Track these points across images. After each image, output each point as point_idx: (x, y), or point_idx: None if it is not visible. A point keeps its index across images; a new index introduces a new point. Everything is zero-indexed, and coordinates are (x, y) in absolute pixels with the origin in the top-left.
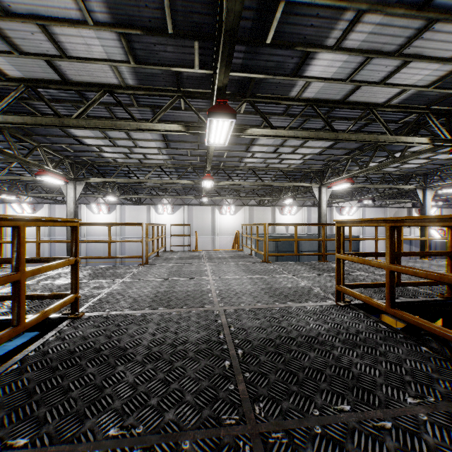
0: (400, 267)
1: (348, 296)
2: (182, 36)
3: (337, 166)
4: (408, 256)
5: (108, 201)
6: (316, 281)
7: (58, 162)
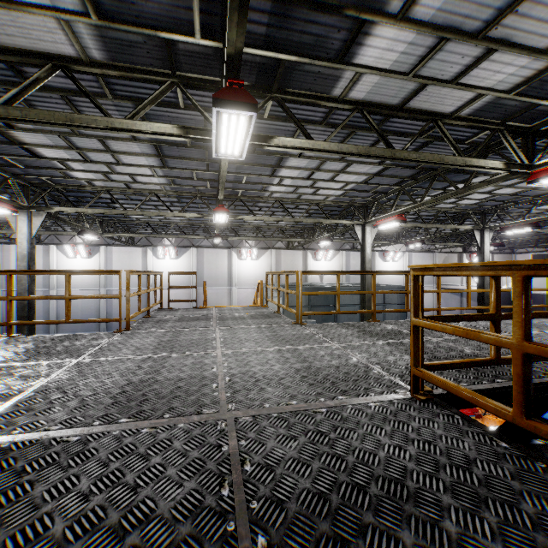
0: (547, 348)
1: (425, 381)
2: None
3: (385, 200)
4: (511, 319)
5: (88, 241)
6: (371, 353)
7: (1, 183)
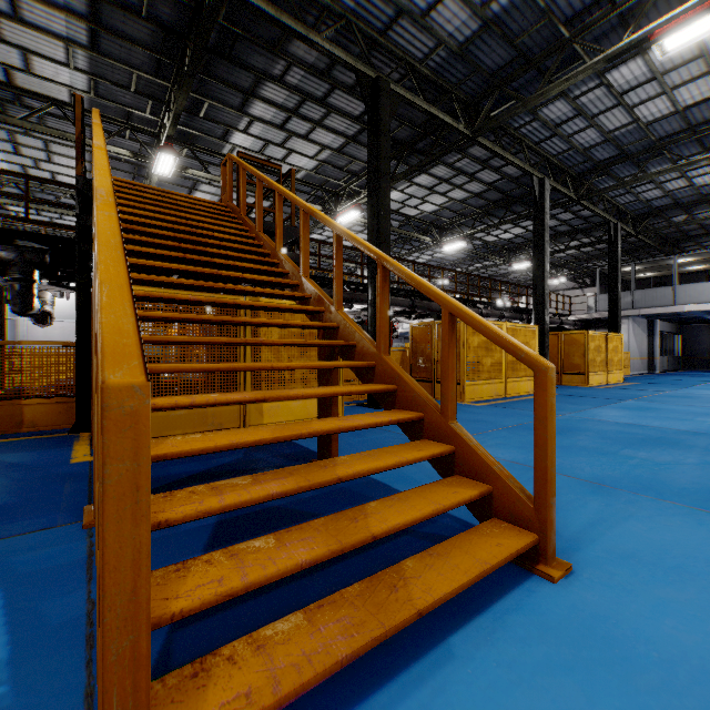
0: None
1: None
2: (141, 95)
3: None
4: None
5: None
6: None
7: None
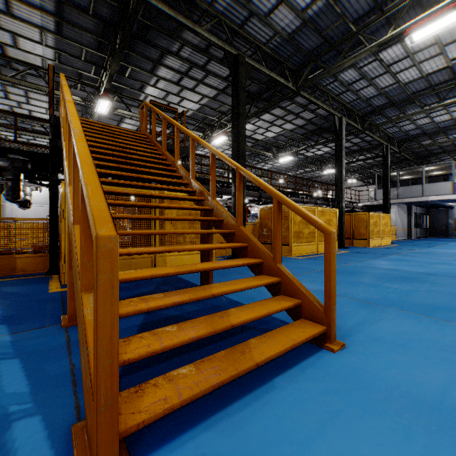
0: None
1: None
2: (88, 62)
3: None
4: None
5: None
6: None
7: None
